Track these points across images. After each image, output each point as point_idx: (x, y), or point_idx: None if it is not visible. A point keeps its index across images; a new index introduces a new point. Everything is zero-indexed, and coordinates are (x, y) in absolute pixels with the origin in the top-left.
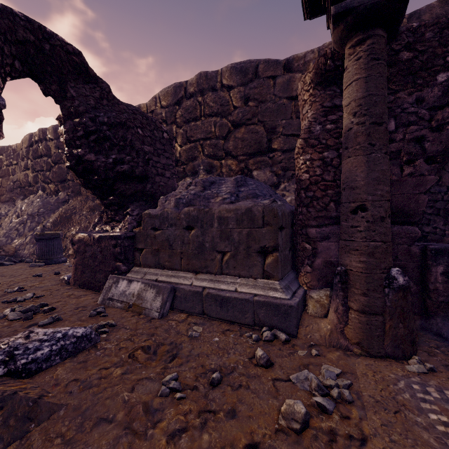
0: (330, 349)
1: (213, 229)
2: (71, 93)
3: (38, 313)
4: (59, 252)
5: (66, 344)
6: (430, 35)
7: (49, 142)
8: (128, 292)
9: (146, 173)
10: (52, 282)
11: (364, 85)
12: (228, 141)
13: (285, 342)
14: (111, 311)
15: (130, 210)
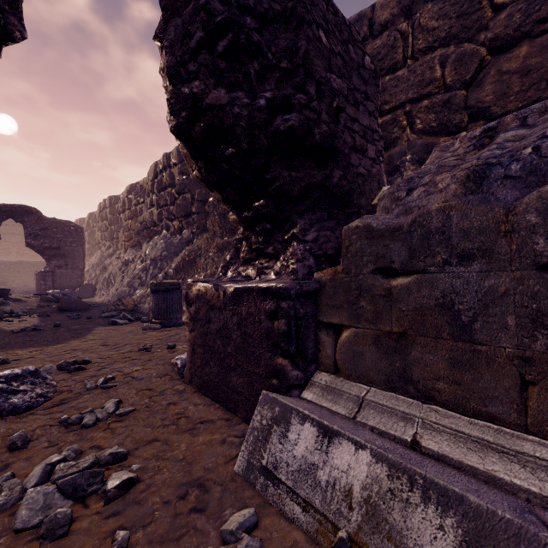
0: None
1: None
2: None
3: (95, 494)
4: (179, 310)
5: None
6: None
7: (173, 168)
8: (324, 476)
9: (334, 142)
10: (160, 367)
11: None
12: (479, 86)
13: None
14: None
15: (299, 230)
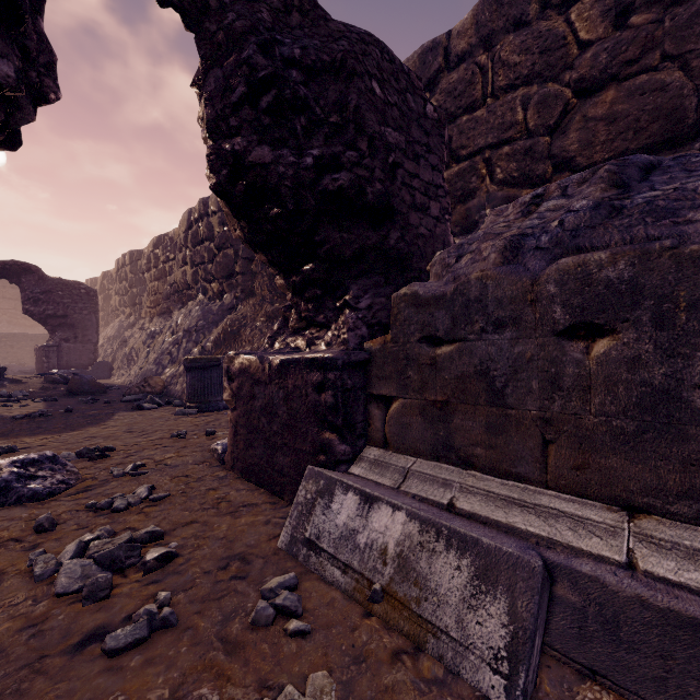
0: None
1: None
2: None
3: (133, 567)
4: (219, 392)
5: None
6: None
7: (211, 217)
8: (363, 539)
9: (390, 201)
10: (197, 454)
11: None
12: (564, 133)
13: None
14: (318, 604)
15: (352, 297)
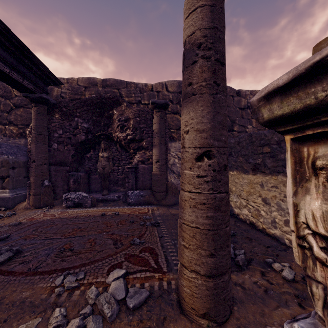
0: (22, 209)
1: None
2: None
3: None
4: None
5: None
6: (71, 105)
7: None
8: None
9: None
10: None
11: (35, 121)
12: (10, 115)
13: (4, 210)
14: None
15: None
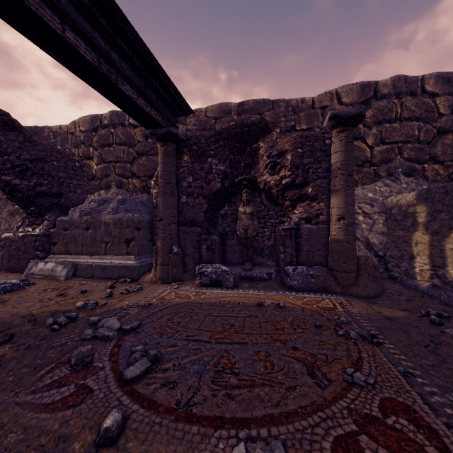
0: (149, 283)
1: (101, 229)
2: (1, 139)
3: None
4: None
5: (6, 286)
6: (203, 140)
7: None
8: (44, 269)
9: (61, 191)
10: None
11: (163, 166)
12: (133, 165)
13: (130, 282)
14: (33, 280)
15: (48, 217)
